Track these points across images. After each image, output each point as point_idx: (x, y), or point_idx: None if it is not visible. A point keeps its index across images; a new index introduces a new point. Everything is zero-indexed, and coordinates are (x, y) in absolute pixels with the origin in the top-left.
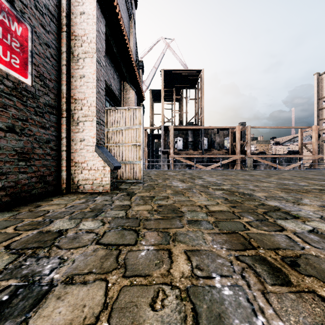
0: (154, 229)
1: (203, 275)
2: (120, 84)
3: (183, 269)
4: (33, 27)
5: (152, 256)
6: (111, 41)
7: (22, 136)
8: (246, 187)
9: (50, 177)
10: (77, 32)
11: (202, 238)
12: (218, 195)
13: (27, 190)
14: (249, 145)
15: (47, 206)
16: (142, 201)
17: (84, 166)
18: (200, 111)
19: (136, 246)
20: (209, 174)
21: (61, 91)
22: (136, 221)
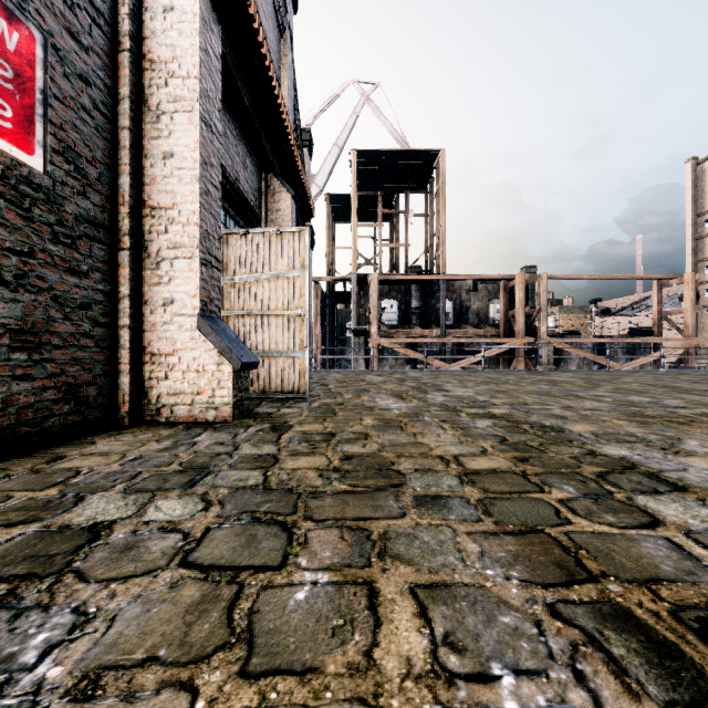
0: (332, 522)
1: (466, 671)
2: (258, 178)
3: (408, 648)
4: (49, 34)
5: (325, 605)
6: (239, 80)
7: (19, 292)
8: (544, 411)
9: (91, 389)
10: (156, 53)
11: (455, 549)
12: (482, 430)
13: (33, 419)
14: (545, 316)
15: (78, 459)
16: (305, 445)
17: (172, 363)
18: (437, 241)
19: (285, 571)
20: (458, 380)
21: (118, 189)
22: (289, 498)
